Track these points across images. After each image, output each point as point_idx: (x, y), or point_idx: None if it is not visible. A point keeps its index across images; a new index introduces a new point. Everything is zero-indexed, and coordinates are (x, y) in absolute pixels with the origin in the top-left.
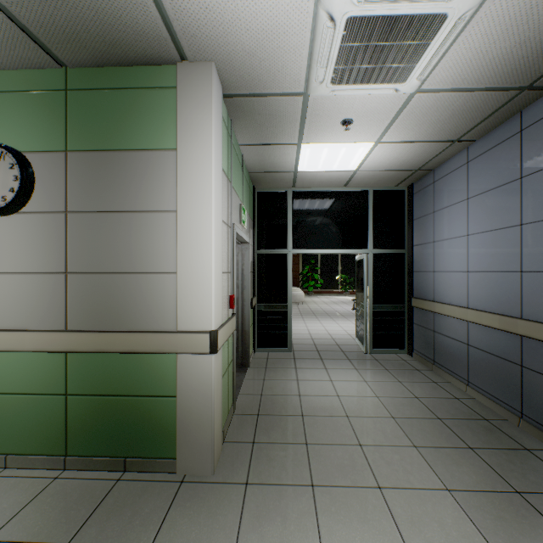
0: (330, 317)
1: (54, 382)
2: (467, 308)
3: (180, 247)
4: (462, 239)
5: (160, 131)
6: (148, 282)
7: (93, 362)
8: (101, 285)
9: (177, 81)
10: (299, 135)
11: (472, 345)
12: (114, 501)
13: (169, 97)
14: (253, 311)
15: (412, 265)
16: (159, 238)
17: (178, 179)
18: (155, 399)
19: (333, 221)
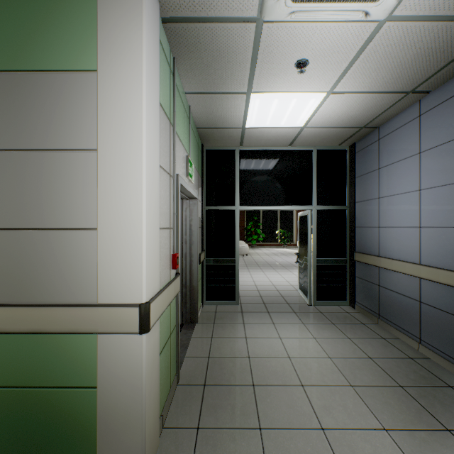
0: (272, 268)
1: None
2: (421, 264)
3: (101, 195)
4: (413, 194)
5: (76, 48)
6: (61, 241)
7: None
8: None
9: None
10: (249, 81)
11: (425, 303)
12: None
13: (87, 4)
14: (201, 266)
15: (355, 220)
16: (74, 185)
17: (99, 108)
18: (70, 390)
19: (278, 178)
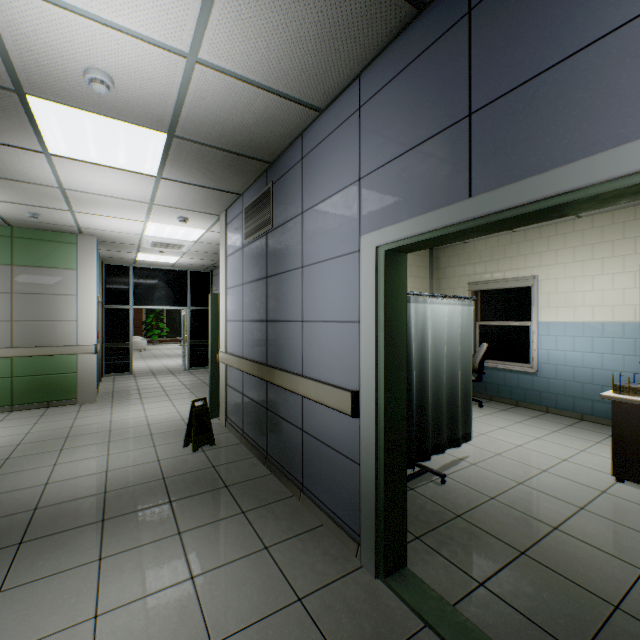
0: (170, 357)
1: (5, 372)
2: None
3: (79, 310)
4: None
5: (68, 261)
6: (62, 325)
7: (30, 361)
8: (34, 327)
9: (78, 241)
10: (138, 251)
11: None
12: (53, 410)
13: (73, 247)
14: (102, 348)
15: None
16: (68, 306)
17: (79, 282)
18: (66, 375)
19: (164, 288)
